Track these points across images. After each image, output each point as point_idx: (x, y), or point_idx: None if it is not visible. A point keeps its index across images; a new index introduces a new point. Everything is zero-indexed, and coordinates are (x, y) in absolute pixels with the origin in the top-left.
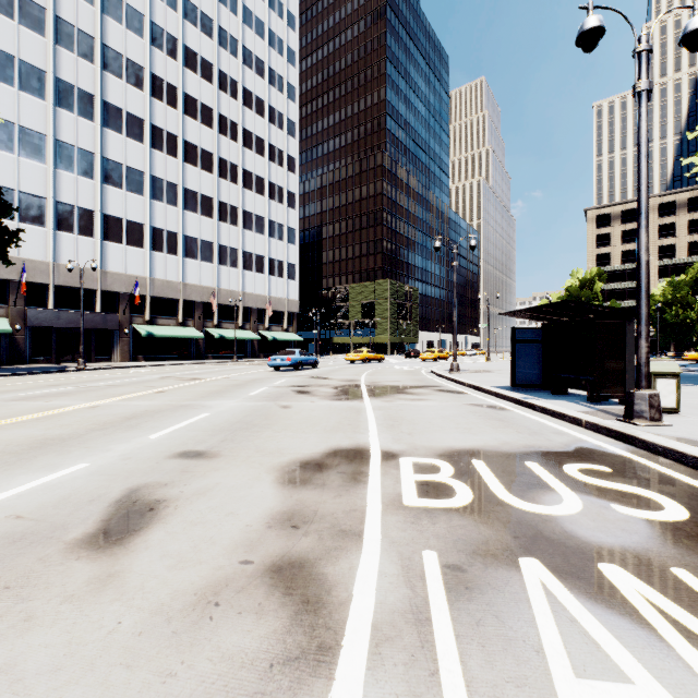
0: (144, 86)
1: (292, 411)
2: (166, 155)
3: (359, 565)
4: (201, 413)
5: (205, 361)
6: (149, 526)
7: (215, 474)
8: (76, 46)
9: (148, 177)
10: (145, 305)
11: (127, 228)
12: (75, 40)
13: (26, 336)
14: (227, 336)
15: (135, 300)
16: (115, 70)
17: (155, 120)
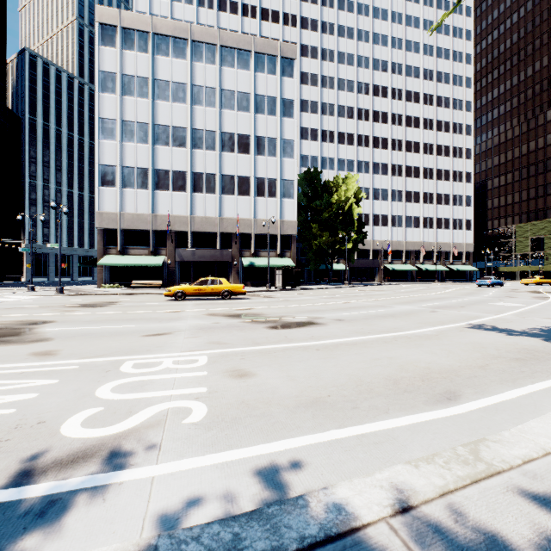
0: (388, 147)
1: (518, 294)
2: (397, 177)
3: (549, 299)
4: (489, 293)
5: (421, 282)
6: (515, 297)
7: (516, 296)
8: (363, 143)
9: (390, 191)
10: (388, 255)
11: (381, 218)
12: (363, 141)
13: (348, 271)
14: (429, 269)
15: (388, 253)
16: (376, 146)
17: (392, 161)
